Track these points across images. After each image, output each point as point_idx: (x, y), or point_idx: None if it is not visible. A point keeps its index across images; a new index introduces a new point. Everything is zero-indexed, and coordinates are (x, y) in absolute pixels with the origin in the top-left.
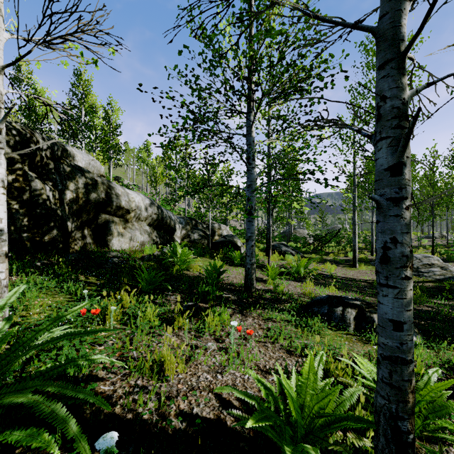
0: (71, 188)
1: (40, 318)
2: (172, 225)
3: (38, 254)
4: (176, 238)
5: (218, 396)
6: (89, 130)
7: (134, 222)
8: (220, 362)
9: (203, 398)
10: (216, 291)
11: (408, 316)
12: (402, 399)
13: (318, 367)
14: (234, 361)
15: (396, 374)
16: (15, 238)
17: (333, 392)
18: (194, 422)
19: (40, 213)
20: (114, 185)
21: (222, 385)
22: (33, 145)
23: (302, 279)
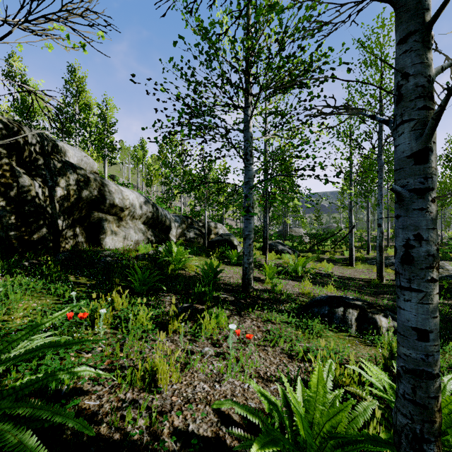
0: (62, 184)
1: (22, 322)
2: (168, 223)
3: (27, 253)
4: (172, 237)
5: (216, 409)
6: (83, 127)
7: (128, 220)
8: (217, 370)
9: (200, 412)
10: (212, 292)
11: (435, 324)
12: (428, 419)
13: (326, 378)
14: (233, 368)
15: (420, 390)
16: (2, 237)
17: (346, 408)
18: (189, 442)
19: (28, 210)
20: (107, 182)
21: (220, 396)
22: (21, 139)
23: (300, 279)
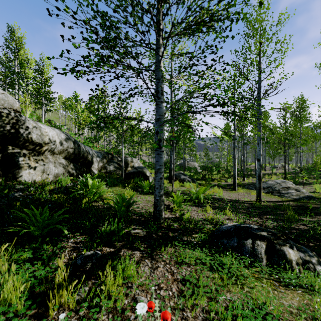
0: None
1: None
2: (89, 158)
3: None
4: (94, 170)
5: None
6: (20, 78)
7: (48, 155)
8: None
9: None
10: (122, 230)
11: None
12: None
13: None
14: None
15: None
16: None
17: None
18: None
19: None
20: (24, 118)
21: None
22: None
23: (201, 204)
